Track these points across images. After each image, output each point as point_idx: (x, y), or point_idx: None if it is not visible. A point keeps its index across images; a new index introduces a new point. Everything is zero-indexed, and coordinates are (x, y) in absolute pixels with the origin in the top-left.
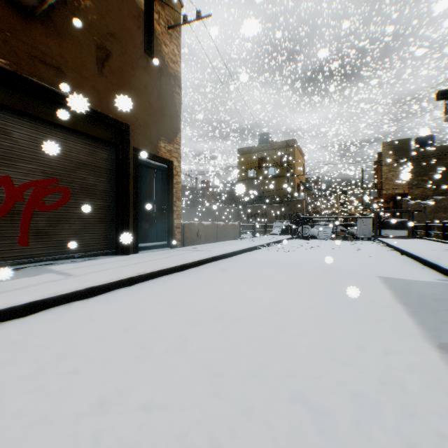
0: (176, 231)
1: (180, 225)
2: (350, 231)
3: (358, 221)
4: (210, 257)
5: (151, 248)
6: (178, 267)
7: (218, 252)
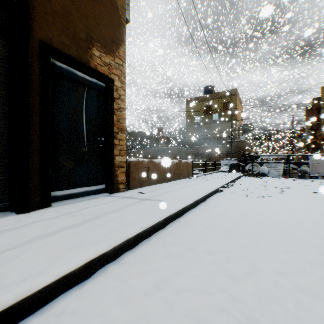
0: (118, 171)
1: (124, 163)
2: (302, 169)
3: (309, 159)
4: (160, 220)
5: (78, 196)
6: (76, 271)
7: (173, 205)
